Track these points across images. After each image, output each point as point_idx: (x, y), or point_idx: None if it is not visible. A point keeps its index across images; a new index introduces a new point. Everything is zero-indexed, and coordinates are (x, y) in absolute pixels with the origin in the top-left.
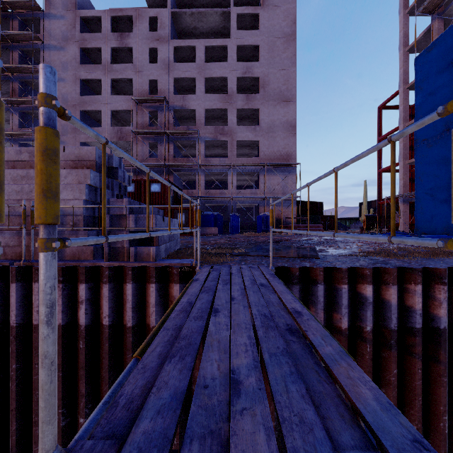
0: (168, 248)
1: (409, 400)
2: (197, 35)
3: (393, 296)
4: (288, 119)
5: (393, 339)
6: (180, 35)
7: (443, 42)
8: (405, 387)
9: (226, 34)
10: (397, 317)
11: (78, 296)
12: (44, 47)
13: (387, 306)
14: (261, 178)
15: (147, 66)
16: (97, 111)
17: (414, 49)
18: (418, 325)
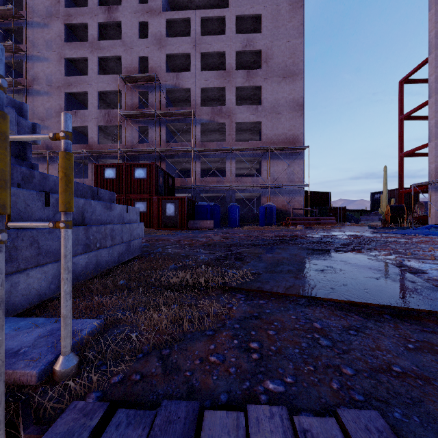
0: (79, 266)
1: None
2: (193, 10)
3: None
4: (294, 98)
5: None
6: (174, 9)
7: None
8: None
9: (224, 7)
10: None
11: None
12: (27, 24)
13: None
14: (264, 164)
15: (137, 41)
16: (84, 93)
17: None
18: None
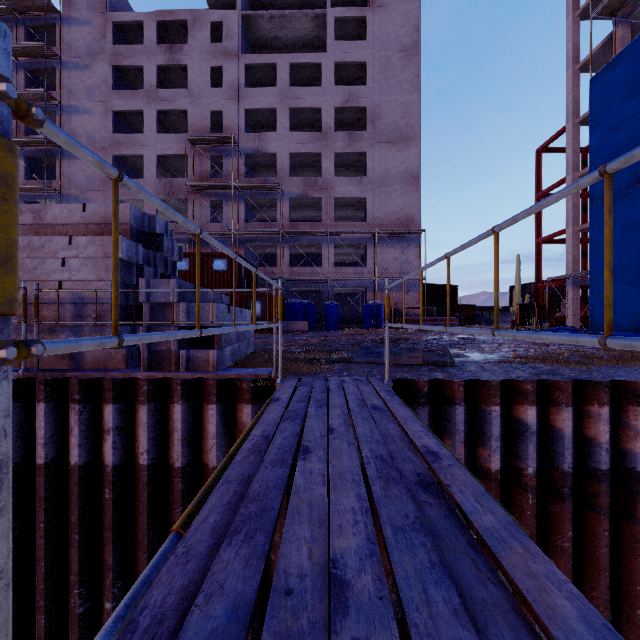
0: (235, 351)
1: (590, 576)
2: (279, 48)
3: (568, 422)
4: (408, 168)
5: (566, 486)
6: (255, 47)
7: (630, 56)
8: (585, 557)
9: (319, 46)
10: (573, 454)
11: (102, 423)
12: (61, 64)
13: (558, 437)
14: (370, 250)
15: (208, 92)
16: (136, 156)
17: (588, 68)
18: (604, 465)
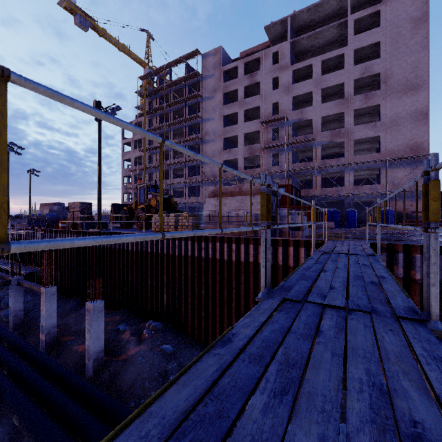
0: (305, 233)
1: None
2: (313, 51)
3: None
4: (417, 108)
5: None
6: (298, 56)
7: None
8: None
9: (342, 40)
10: None
11: None
12: (202, 99)
13: None
14: (382, 172)
15: (271, 93)
16: (234, 136)
17: None
18: None
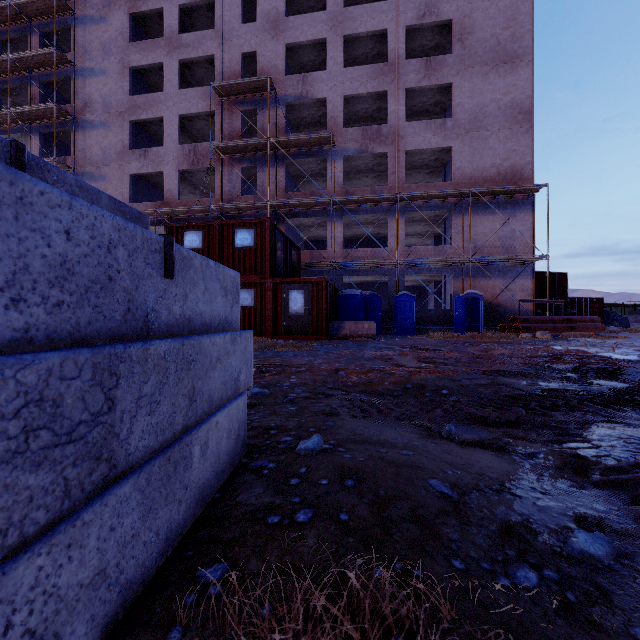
0: None
1: None
2: None
3: None
4: (515, 99)
5: None
6: None
7: None
8: None
9: None
10: None
11: None
12: (76, 21)
13: None
14: (456, 222)
15: (239, 29)
16: (158, 122)
17: None
18: None
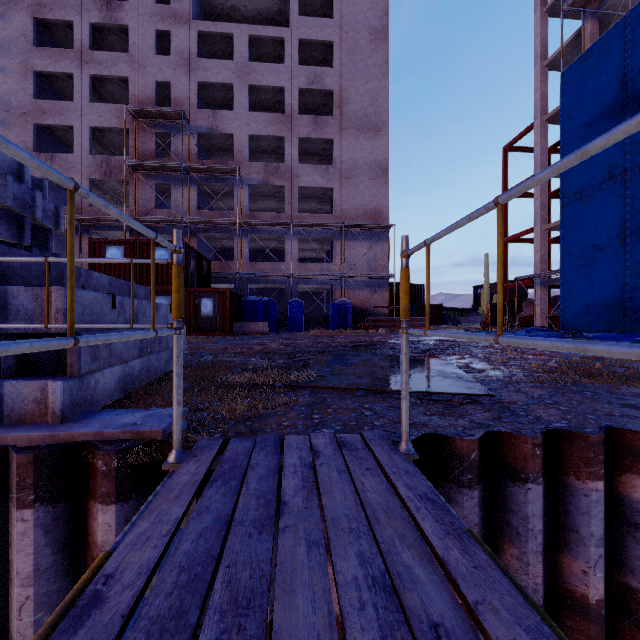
0: (135, 371)
1: None
2: (237, 21)
3: None
4: (377, 159)
5: None
6: (210, 17)
7: (604, 48)
8: None
9: (282, 23)
10: None
11: None
12: None
13: None
14: (336, 245)
15: (153, 58)
16: (66, 128)
17: (555, 65)
18: None
